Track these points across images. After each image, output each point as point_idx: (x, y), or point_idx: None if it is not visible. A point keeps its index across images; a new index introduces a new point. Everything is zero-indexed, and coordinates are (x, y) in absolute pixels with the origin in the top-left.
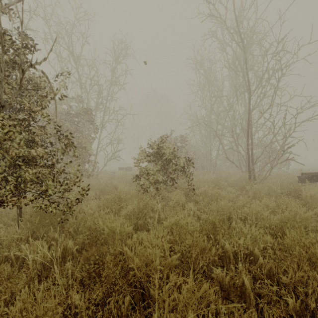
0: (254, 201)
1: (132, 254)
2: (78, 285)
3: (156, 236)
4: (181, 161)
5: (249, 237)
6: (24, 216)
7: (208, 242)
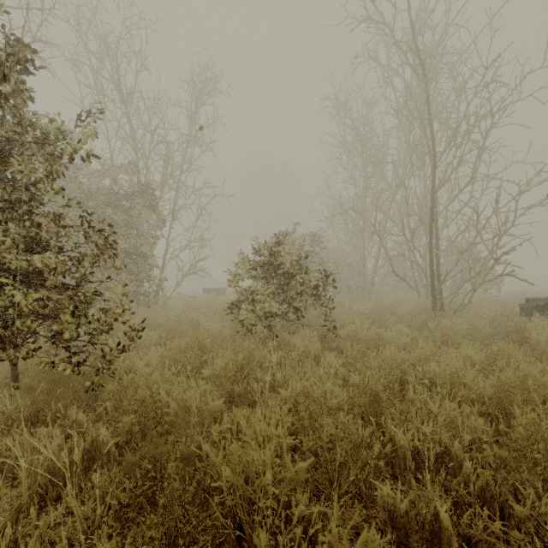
0: (444, 349)
1: (218, 459)
2: (112, 521)
3: (267, 419)
4: (312, 277)
5: (441, 420)
6: (21, 380)
7: (364, 428)
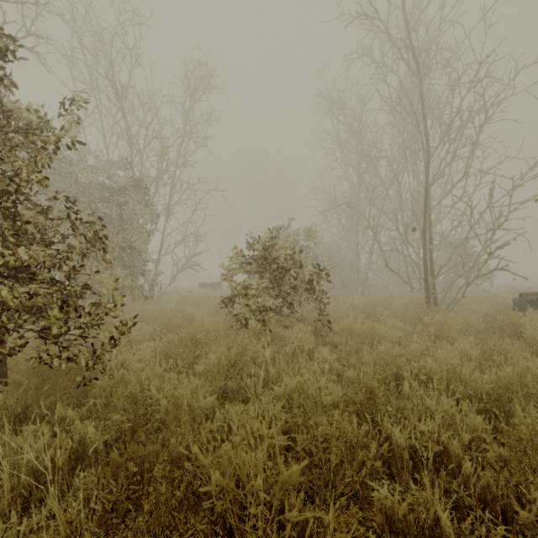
0: (438, 344)
1: (208, 461)
2: (95, 527)
3: (260, 418)
4: (306, 272)
5: (439, 417)
6: (9, 376)
7: (359, 426)
